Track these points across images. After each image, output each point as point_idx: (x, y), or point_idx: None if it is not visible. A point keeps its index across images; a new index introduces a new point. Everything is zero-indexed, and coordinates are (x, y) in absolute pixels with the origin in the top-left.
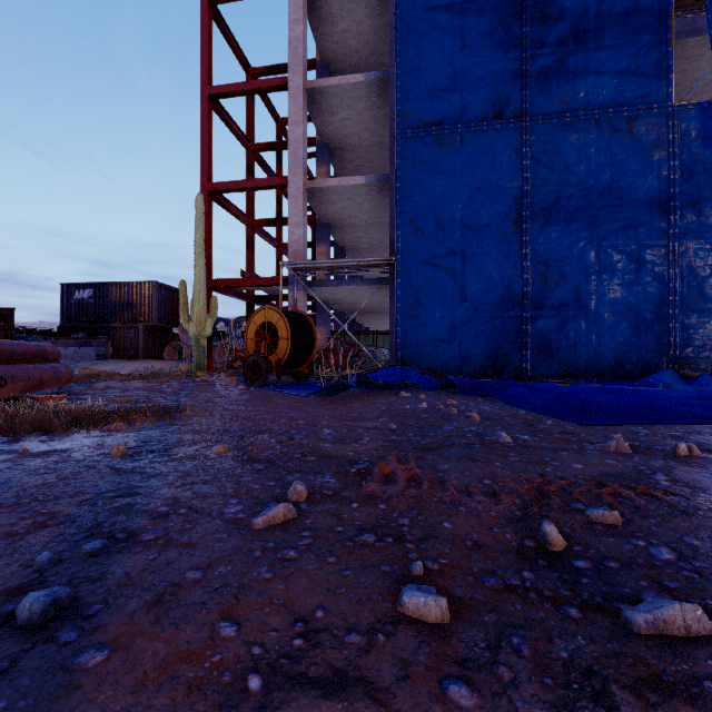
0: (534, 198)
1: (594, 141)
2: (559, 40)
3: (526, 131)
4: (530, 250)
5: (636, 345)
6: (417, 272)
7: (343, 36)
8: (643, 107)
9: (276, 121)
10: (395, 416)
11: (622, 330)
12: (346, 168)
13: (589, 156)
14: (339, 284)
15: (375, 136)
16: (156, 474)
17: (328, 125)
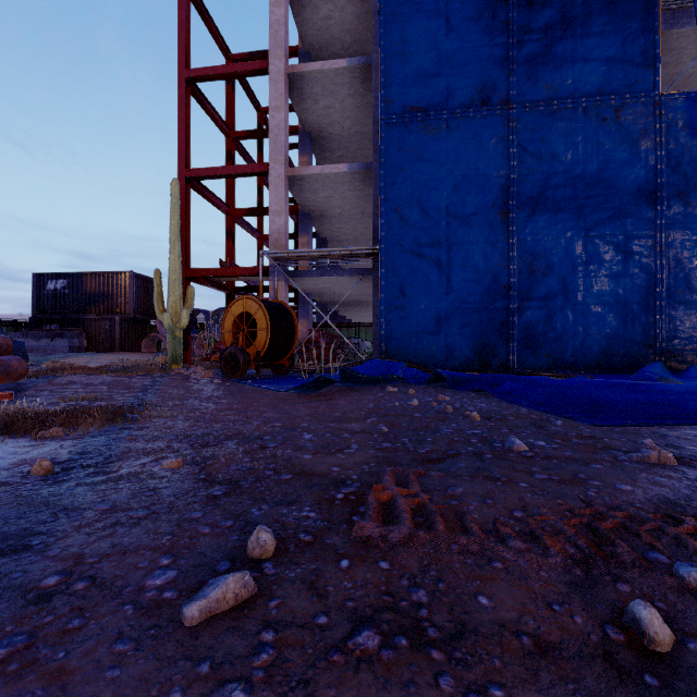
0: (521, 187)
1: (581, 130)
2: (545, 26)
3: (513, 119)
4: (516, 240)
5: (624, 337)
6: (402, 261)
7: (325, 22)
8: (630, 96)
9: (257, 110)
10: (384, 416)
11: (609, 322)
12: (328, 158)
13: (576, 144)
14: (322, 274)
15: (358, 125)
16: (72, 507)
17: (310, 112)
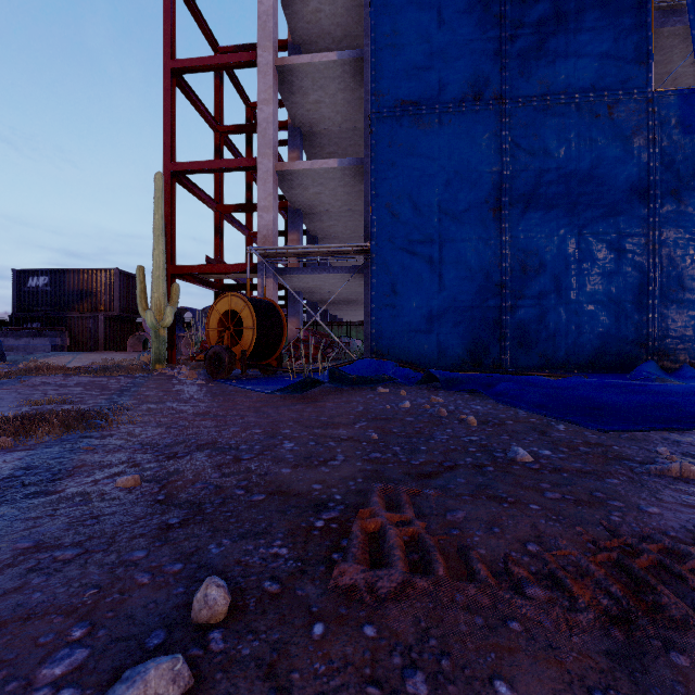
0: (514, 183)
1: (574, 126)
2: (538, 20)
3: (506, 114)
4: (509, 238)
5: (616, 336)
6: (393, 258)
7: (315, 15)
8: (623, 92)
9: (246, 105)
10: (374, 420)
11: (602, 321)
12: (319, 155)
13: (569, 141)
14: (311, 272)
15: (348, 121)
16: None
17: (300, 107)
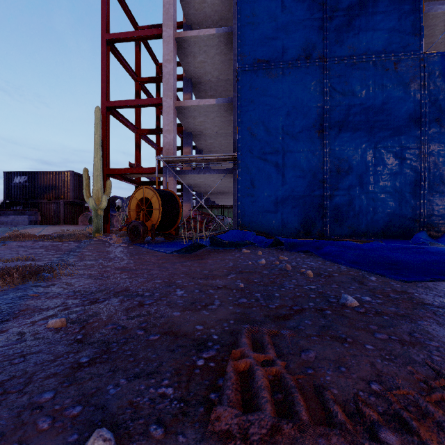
0: (332, 114)
1: (372, 76)
2: (348, 6)
3: (326, 68)
4: (329, 150)
5: (399, 215)
6: (252, 164)
7: (201, 5)
8: (404, 54)
9: (156, 65)
10: (241, 273)
11: (390, 205)
12: (203, 97)
13: (368, 86)
14: (198, 172)
15: (223, 74)
16: None
17: (191, 65)
